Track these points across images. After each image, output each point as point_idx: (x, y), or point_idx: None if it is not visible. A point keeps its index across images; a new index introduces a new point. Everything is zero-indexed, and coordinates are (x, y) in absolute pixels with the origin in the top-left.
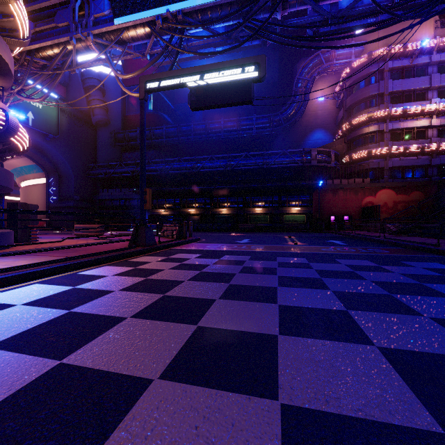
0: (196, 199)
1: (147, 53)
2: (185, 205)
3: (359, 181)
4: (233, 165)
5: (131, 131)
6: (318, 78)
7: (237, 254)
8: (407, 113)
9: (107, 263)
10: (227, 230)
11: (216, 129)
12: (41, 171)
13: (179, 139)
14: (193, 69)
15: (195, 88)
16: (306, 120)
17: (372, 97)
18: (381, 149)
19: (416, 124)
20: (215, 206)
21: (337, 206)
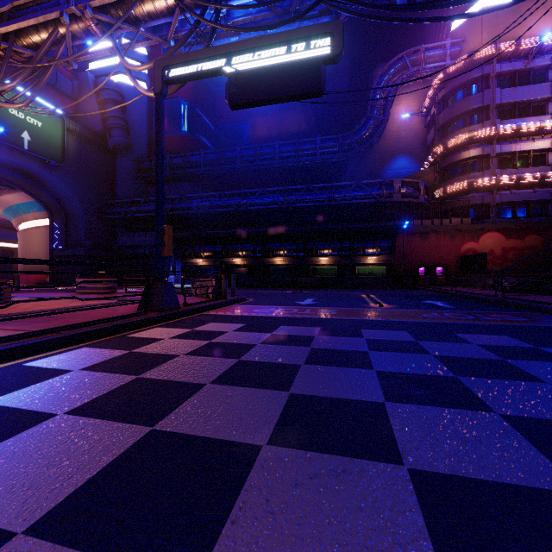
0: (243, 246)
1: (170, 36)
2: (229, 253)
3: (457, 221)
4: (291, 201)
5: None
6: (401, 90)
7: (299, 324)
8: (521, 132)
9: (89, 342)
10: (282, 286)
11: (269, 155)
12: (43, 209)
13: (220, 168)
14: (233, 47)
15: (236, 75)
16: (385, 144)
17: (473, 112)
18: (486, 180)
19: (532, 146)
20: (268, 255)
21: (427, 254)
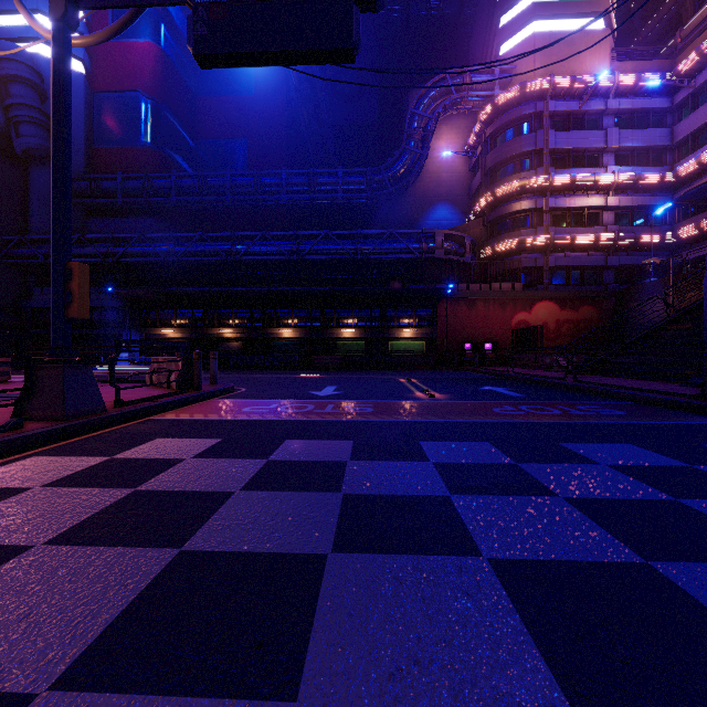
0: (235, 312)
1: None
2: (215, 321)
3: (508, 287)
4: (303, 252)
5: (104, 177)
6: (442, 121)
7: (317, 436)
8: (576, 185)
9: None
10: (292, 367)
11: (273, 187)
12: None
13: (202, 199)
14: None
15: (207, 4)
16: (423, 187)
17: (525, 155)
18: (539, 238)
19: (587, 202)
20: (271, 325)
21: (475, 326)
